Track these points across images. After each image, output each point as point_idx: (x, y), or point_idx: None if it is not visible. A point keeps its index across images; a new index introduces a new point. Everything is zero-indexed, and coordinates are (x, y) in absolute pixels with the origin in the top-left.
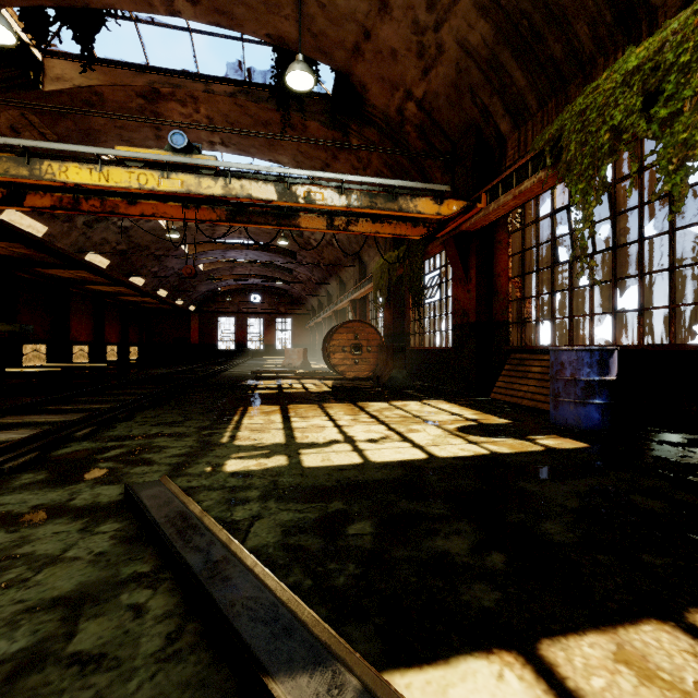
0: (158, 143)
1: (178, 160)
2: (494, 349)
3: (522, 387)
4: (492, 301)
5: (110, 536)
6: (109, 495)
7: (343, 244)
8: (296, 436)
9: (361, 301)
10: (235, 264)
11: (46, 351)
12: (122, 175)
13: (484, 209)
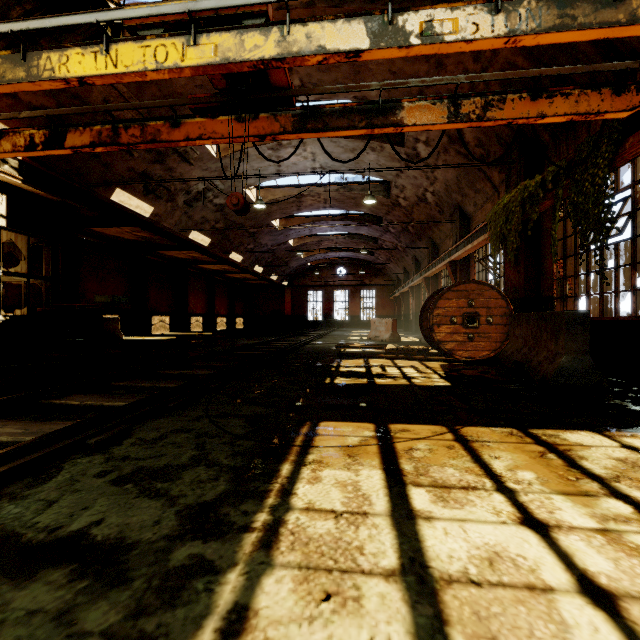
0: None
1: (206, 6)
2: None
3: None
4: None
5: None
6: None
7: (438, 197)
8: None
9: (463, 262)
10: (321, 238)
11: (169, 322)
12: (134, 52)
13: None
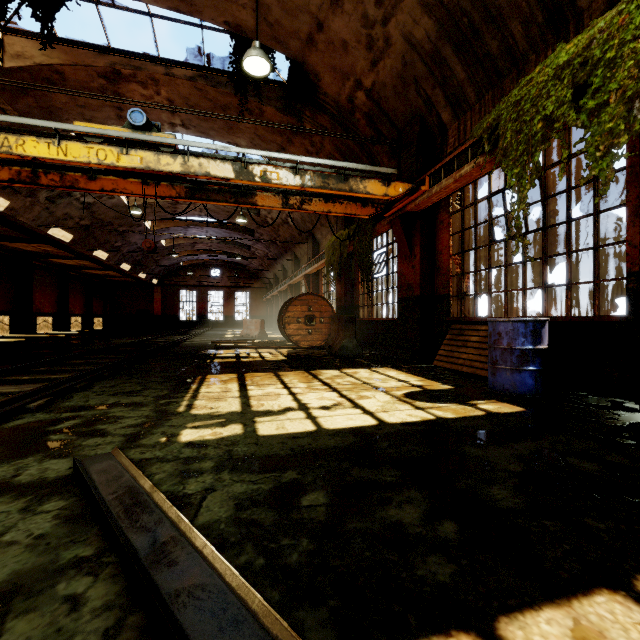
0: (120, 123)
1: (137, 137)
2: (436, 320)
3: (462, 355)
4: (434, 276)
5: (53, 515)
6: (57, 470)
7: (297, 223)
8: (251, 404)
9: (314, 276)
10: (196, 240)
11: (9, 322)
12: (81, 150)
13: (428, 192)
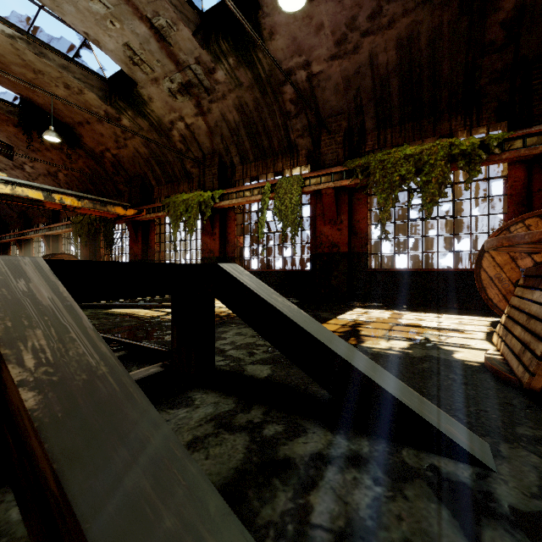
0: None
1: None
2: None
3: None
4: (148, 251)
5: None
6: None
7: None
8: None
9: (54, 237)
10: None
11: None
12: None
13: (145, 216)
